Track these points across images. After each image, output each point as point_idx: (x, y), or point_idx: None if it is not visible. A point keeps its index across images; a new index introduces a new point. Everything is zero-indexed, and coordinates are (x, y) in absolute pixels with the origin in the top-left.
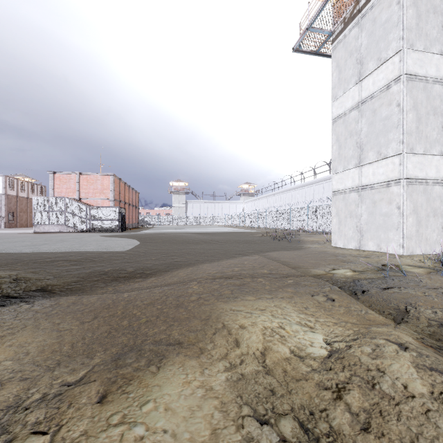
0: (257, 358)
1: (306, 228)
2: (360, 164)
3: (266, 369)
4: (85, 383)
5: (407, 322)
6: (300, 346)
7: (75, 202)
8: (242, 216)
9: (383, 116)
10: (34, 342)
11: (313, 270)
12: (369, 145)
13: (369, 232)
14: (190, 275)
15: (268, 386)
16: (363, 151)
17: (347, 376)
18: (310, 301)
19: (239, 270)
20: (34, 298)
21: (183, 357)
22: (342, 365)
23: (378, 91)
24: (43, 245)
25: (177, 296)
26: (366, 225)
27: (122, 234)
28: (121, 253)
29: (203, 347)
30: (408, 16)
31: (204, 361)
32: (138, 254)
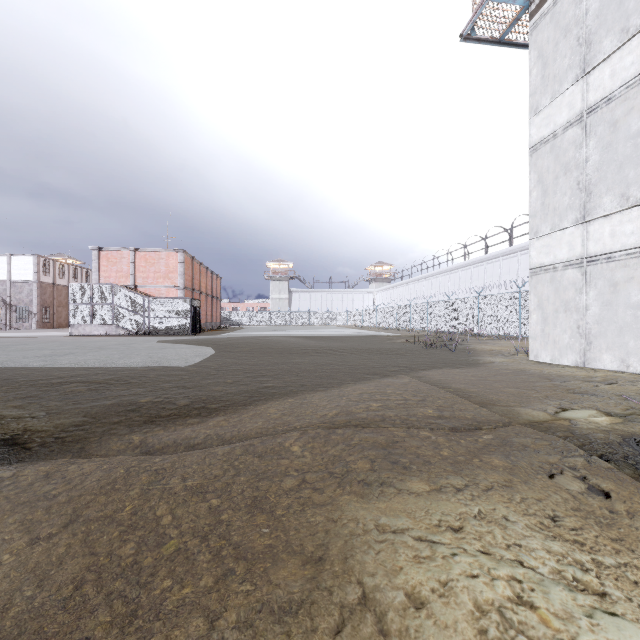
0: None
1: (475, 330)
2: (585, 219)
3: None
4: None
5: None
6: None
7: (128, 291)
8: (373, 311)
9: (634, 130)
10: None
11: (522, 411)
12: (605, 183)
13: (605, 338)
14: (287, 418)
15: None
16: (592, 195)
17: None
18: (553, 496)
19: (380, 409)
20: None
21: None
22: None
23: (623, 87)
24: (67, 355)
25: (257, 471)
26: (597, 326)
27: (193, 338)
28: (179, 370)
29: None
30: None
31: None
32: (206, 372)
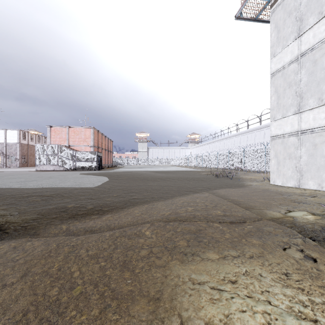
0: None
1: (242, 168)
2: (299, 111)
3: None
4: None
5: None
6: None
7: (65, 148)
8: (190, 158)
9: None
10: None
11: (267, 212)
12: (310, 92)
13: (310, 172)
14: (144, 216)
15: None
16: (303, 99)
17: None
18: (285, 261)
19: (193, 211)
20: None
21: None
22: None
23: (320, 42)
24: (33, 181)
25: (126, 246)
26: (306, 166)
27: (98, 172)
28: (89, 189)
29: None
30: None
31: None
32: (103, 190)
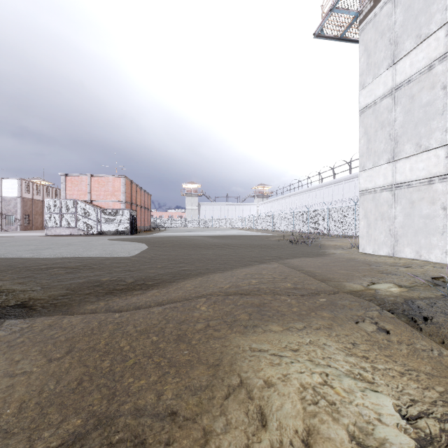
0: None
1: (325, 231)
2: (394, 159)
3: None
4: None
5: None
6: (363, 425)
7: (86, 204)
8: (256, 218)
9: (424, 102)
10: None
11: (347, 285)
12: (406, 136)
13: (406, 237)
14: (198, 289)
15: None
16: (398, 143)
17: None
18: (356, 333)
19: (257, 284)
20: (7, 319)
21: None
22: None
23: (418, 74)
24: (47, 249)
25: (180, 321)
26: (402, 229)
27: (132, 237)
28: (125, 259)
29: (209, 426)
30: None
31: None
32: (143, 260)
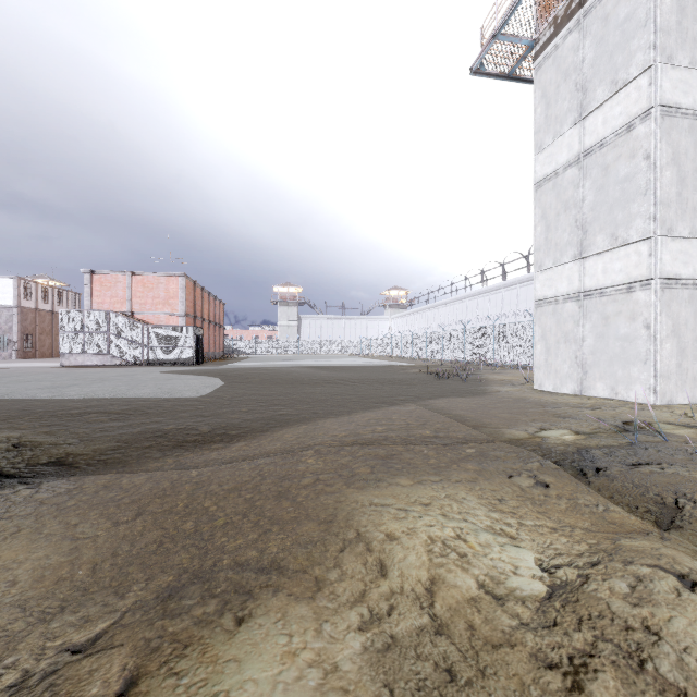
0: (419, 600)
1: (490, 360)
2: (581, 255)
3: (437, 624)
4: (103, 651)
5: (681, 529)
6: (496, 575)
7: (125, 318)
8: (388, 340)
9: (622, 176)
10: (30, 560)
11: (507, 432)
12: (598, 223)
13: (598, 367)
14: (302, 439)
15: (441, 661)
16: (587, 233)
17: (587, 640)
18: (507, 487)
19: (384, 431)
20: (43, 478)
21: (285, 597)
22: (576, 617)
23: (613, 135)
24: (71, 387)
25: (280, 477)
26: (592, 356)
27: (197, 369)
28: (193, 401)
29: (322, 576)
30: (664, 10)
31: (323, 606)
32: (219, 402)
